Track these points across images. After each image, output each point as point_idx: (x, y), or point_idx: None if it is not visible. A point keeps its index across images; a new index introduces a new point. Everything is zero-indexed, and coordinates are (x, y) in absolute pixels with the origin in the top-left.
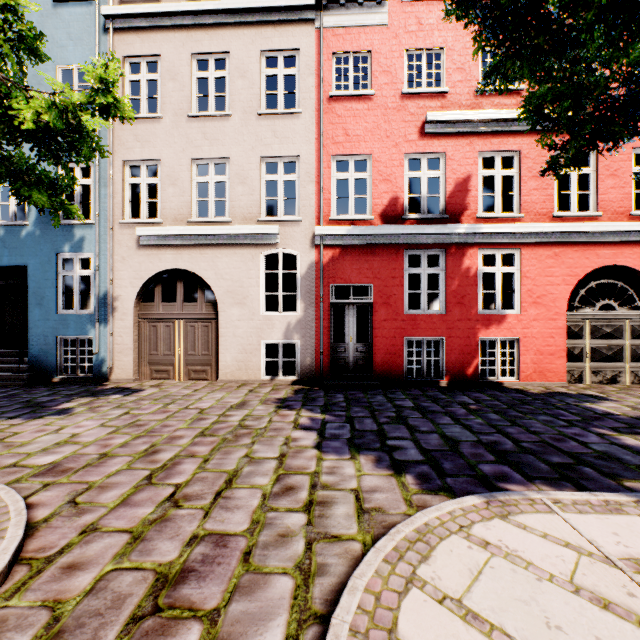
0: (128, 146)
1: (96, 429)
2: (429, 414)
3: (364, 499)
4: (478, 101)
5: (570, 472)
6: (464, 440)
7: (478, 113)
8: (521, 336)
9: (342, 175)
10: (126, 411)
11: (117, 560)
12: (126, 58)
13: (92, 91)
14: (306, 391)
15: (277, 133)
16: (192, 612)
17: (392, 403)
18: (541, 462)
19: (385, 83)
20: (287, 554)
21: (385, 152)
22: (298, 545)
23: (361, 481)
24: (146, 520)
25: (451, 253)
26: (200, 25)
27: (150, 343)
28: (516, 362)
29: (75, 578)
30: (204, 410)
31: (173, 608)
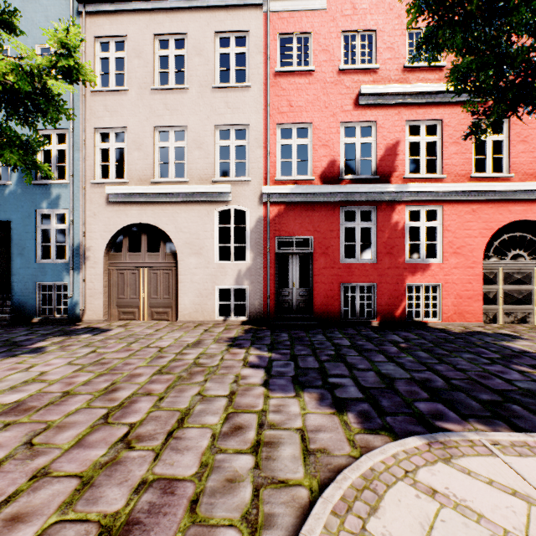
0: (98, 115)
1: (63, 367)
2: (365, 352)
3: (309, 439)
4: (405, 76)
5: (501, 410)
6: (398, 377)
7: (405, 86)
8: (443, 282)
9: (286, 141)
10: (93, 350)
11: (62, 510)
12: (97, 38)
13: (55, 55)
14: (255, 331)
15: (229, 104)
16: None
17: (331, 342)
18: (472, 400)
19: (324, 60)
20: (234, 502)
21: (324, 121)
22: (245, 492)
23: (306, 420)
24: (97, 463)
25: (382, 209)
26: (162, 9)
27: (118, 288)
28: (438, 305)
29: (16, 533)
30: (163, 348)
31: None
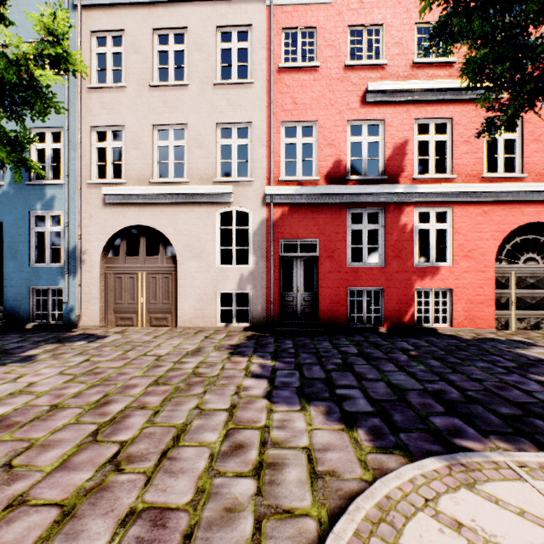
0: (95, 113)
1: (54, 377)
2: (373, 361)
3: (317, 460)
4: (414, 72)
5: (523, 425)
6: (410, 389)
7: (414, 83)
8: (453, 286)
9: (290, 140)
10: (87, 358)
11: None
12: (93, 33)
13: (41, 42)
14: (257, 337)
15: (231, 101)
16: None
17: (337, 349)
18: (491, 413)
19: (329, 56)
20: (233, 537)
21: (329, 119)
22: (246, 524)
23: (312, 437)
24: (81, 489)
25: (390, 211)
26: (161, 3)
27: (115, 293)
28: (448, 310)
29: None
30: (161, 357)
31: None
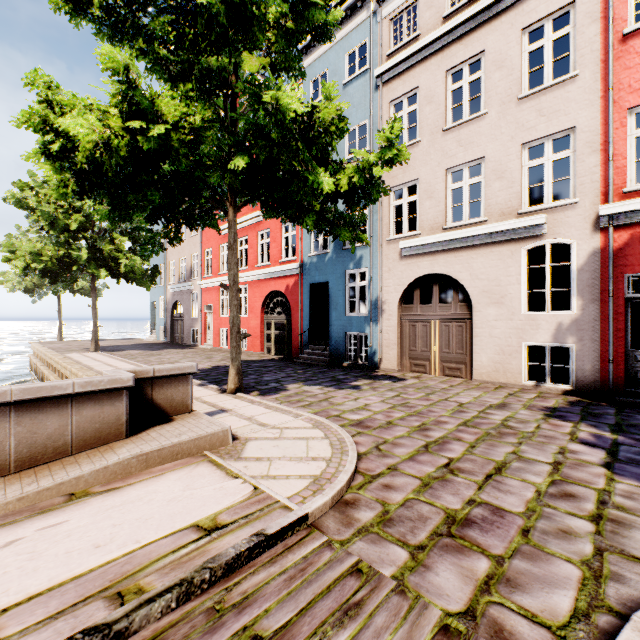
0: (392, 175)
1: (379, 403)
2: None
3: None
4: None
5: None
6: None
7: None
8: None
9: None
10: (397, 394)
11: (415, 493)
12: (391, 103)
13: (382, 150)
14: (585, 404)
15: (543, 111)
16: (479, 549)
17: None
18: None
19: None
20: (570, 548)
21: None
22: (583, 546)
23: None
24: (430, 475)
25: None
26: (454, 40)
27: (409, 340)
28: None
29: (391, 493)
30: (462, 404)
31: (463, 539)
